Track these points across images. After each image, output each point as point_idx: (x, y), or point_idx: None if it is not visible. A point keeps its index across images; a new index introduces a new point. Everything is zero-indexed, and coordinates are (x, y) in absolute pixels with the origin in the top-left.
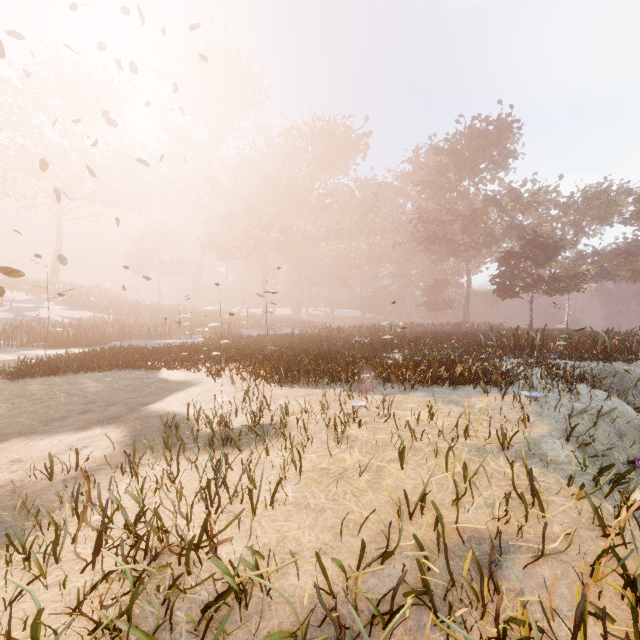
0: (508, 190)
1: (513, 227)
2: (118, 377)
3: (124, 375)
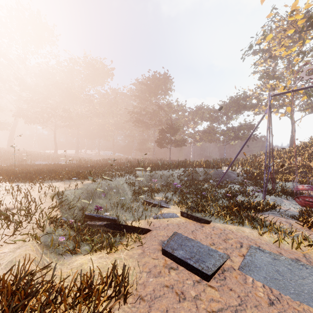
0: (167, 104)
1: (169, 119)
2: None
3: None
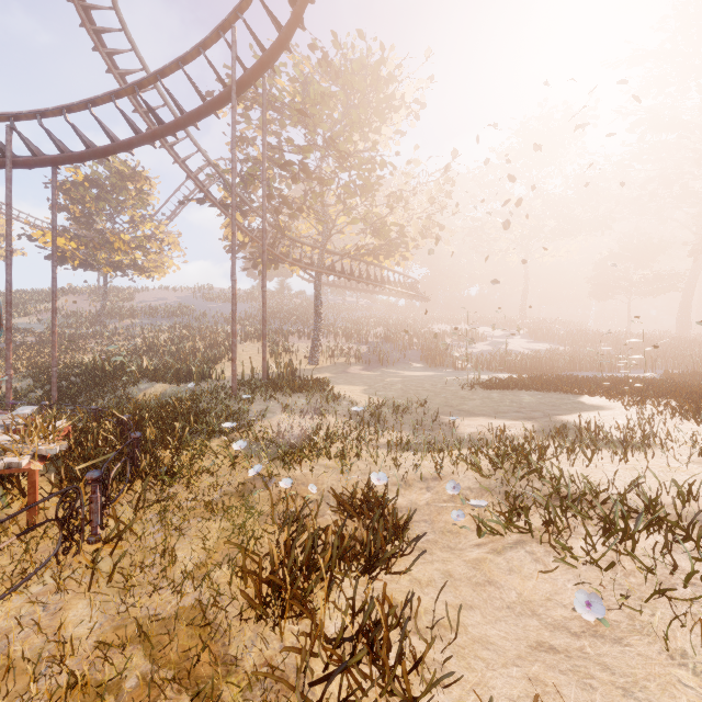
0: None
1: None
2: (546, 396)
3: (551, 395)
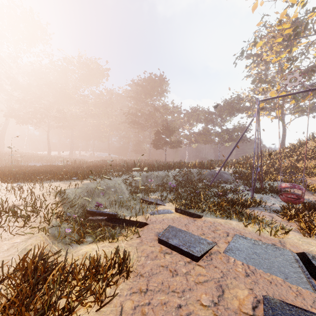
0: (162, 105)
1: (164, 120)
2: None
3: None
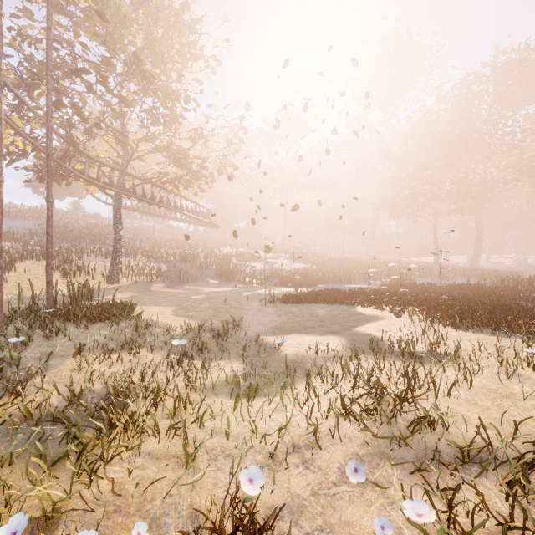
0: None
1: None
2: (332, 308)
3: (335, 307)
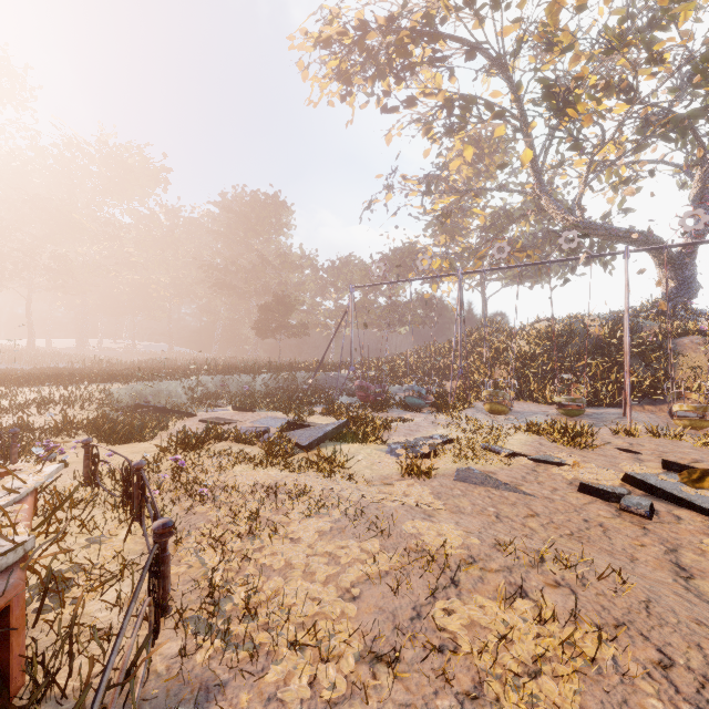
0: (279, 254)
1: (283, 283)
2: None
3: None
